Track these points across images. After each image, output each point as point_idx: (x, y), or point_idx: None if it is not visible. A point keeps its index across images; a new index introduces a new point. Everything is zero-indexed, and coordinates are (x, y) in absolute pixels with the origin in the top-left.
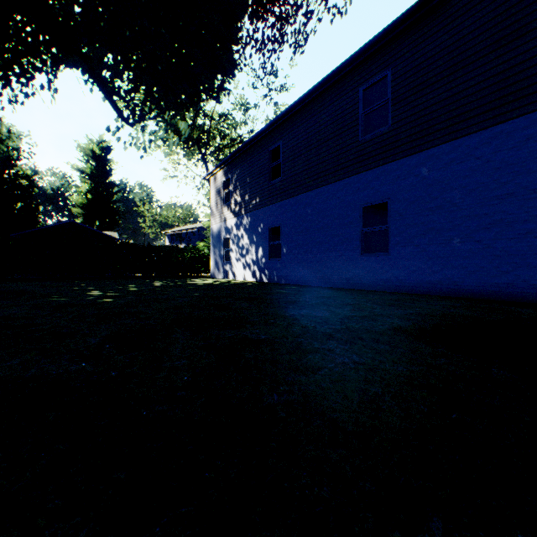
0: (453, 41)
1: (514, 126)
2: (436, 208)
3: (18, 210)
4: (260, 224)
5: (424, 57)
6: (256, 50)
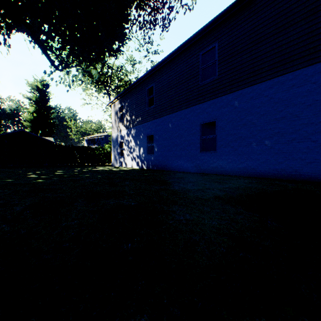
0: (252, 28)
1: (285, 78)
2: (243, 125)
3: None
4: (141, 133)
5: (236, 36)
6: (139, 28)
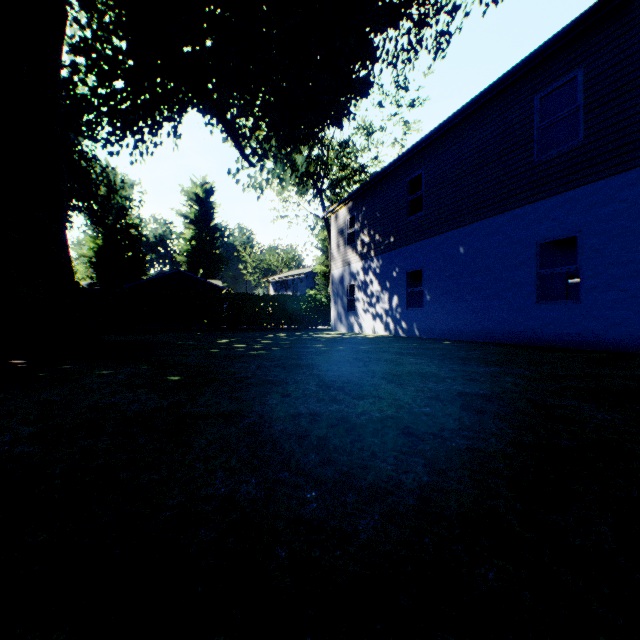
0: None
1: None
2: None
3: (129, 260)
4: (395, 268)
5: (634, 48)
6: (387, 64)
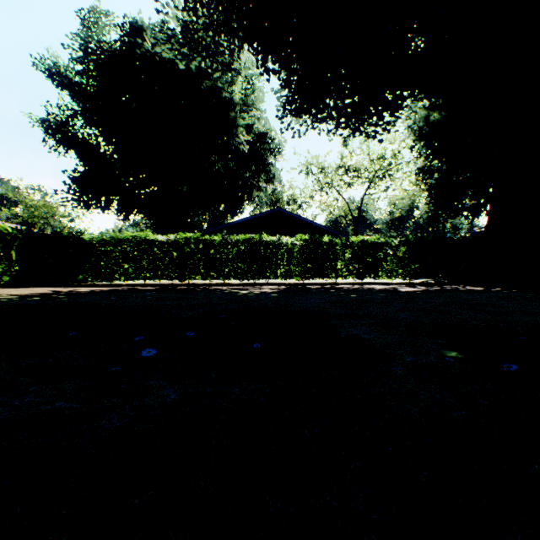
0: None
1: None
2: None
3: None
4: None
5: None
6: None
